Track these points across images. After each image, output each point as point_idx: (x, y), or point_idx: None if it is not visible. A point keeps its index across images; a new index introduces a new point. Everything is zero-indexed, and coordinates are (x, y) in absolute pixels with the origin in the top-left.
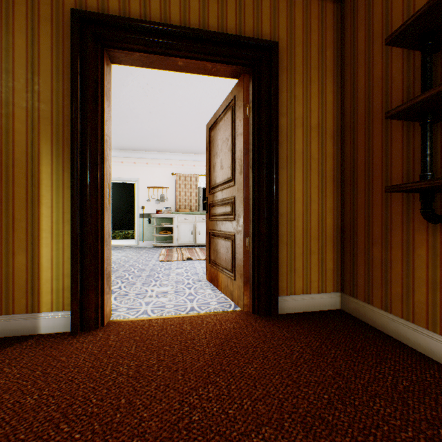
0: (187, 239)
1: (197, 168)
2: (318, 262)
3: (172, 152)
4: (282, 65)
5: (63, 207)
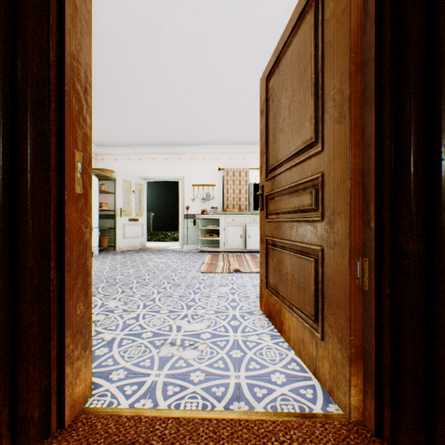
0: (235, 244)
1: (247, 161)
2: None
3: (218, 145)
4: None
5: None
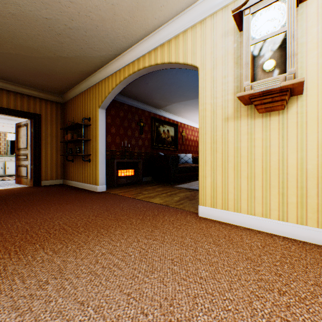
0: None
1: (6, 128)
2: (56, 171)
3: None
4: (44, 119)
5: None
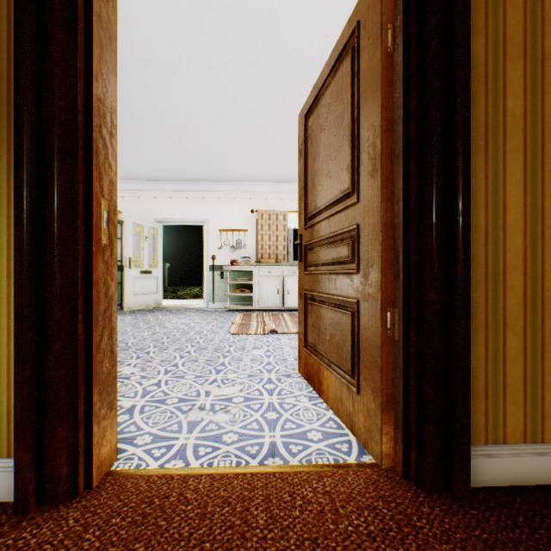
0: (272, 301)
1: (285, 203)
2: None
3: (251, 182)
4: None
5: (8, 246)
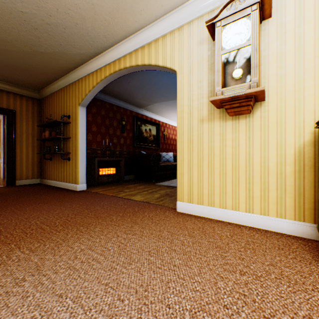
0: None
1: None
2: (32, 170)
3: None
4: (19, 116)
5: None
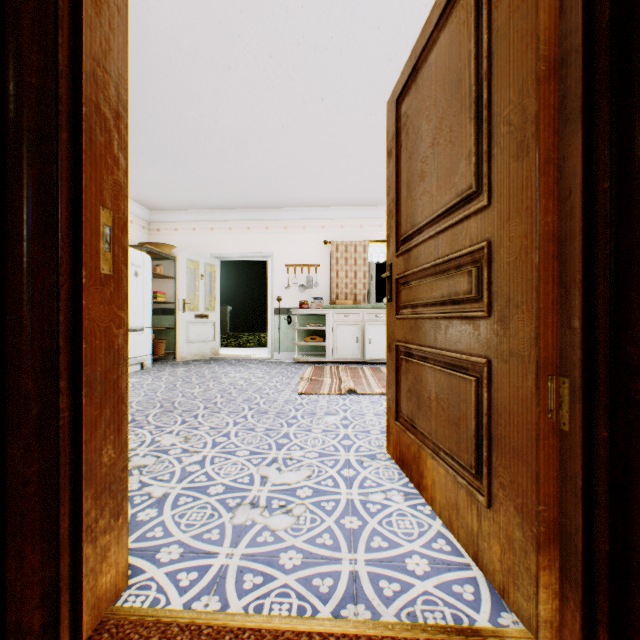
0: (349, 352)
1: (365, 231)
2: None
3: (324, 207)
4: None
5: None
